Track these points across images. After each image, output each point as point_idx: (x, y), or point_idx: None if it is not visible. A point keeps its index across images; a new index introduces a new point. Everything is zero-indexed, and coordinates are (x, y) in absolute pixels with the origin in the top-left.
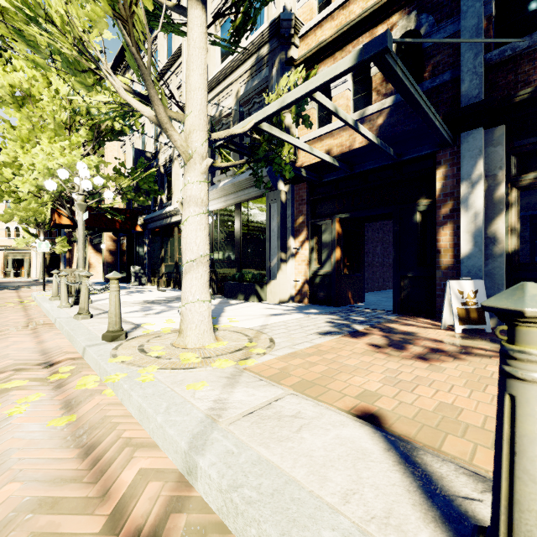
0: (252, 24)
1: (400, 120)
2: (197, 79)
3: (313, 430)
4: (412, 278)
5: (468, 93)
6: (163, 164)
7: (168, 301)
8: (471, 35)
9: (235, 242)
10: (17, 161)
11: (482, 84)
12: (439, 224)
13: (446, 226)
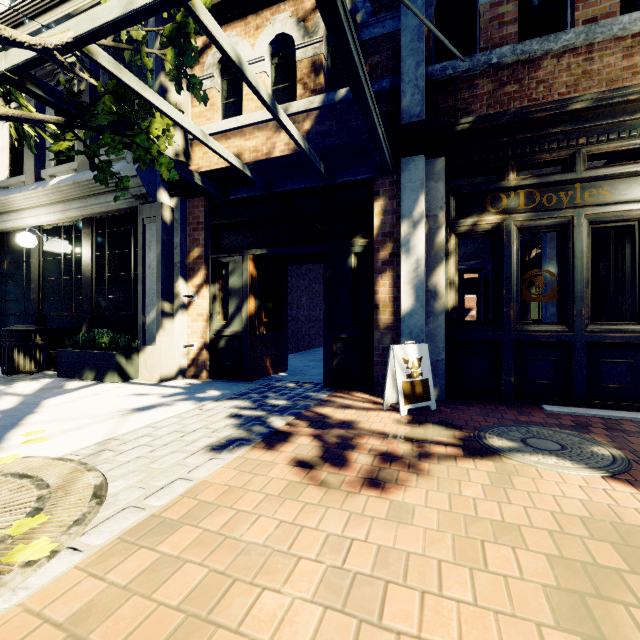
0: None
1: (333, 129)
2: None
3: None
4: (346, 340)
5: (410, 109)
6: None
7: None
8: (413, 38)
9: (83, 281)
10: None
11: (424, 102)
12: (377, 271)
13: (386, 274)
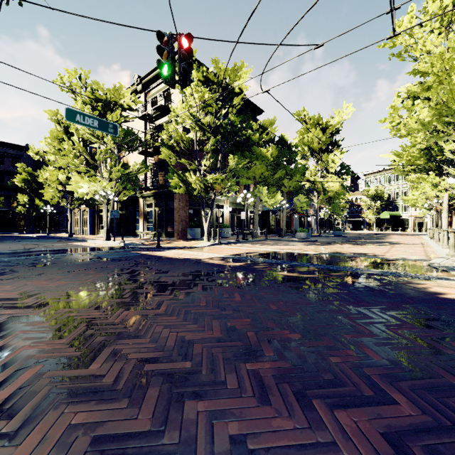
0: None
1: None
2: (445, 195)
3: None
4: None
5: None
6: None
7: None
8: None
9: None
10: None
11: None
12: None
13: None
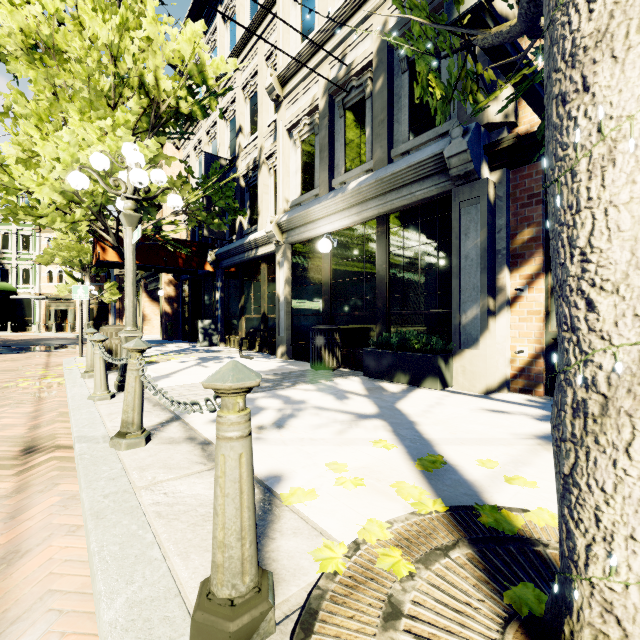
0: None
1: None
2: None
3: None
4: None
5: None
6: (243, 173)
7: (273, 383)
8: None
9: (376, 280)
10: (35, 156)
11: None
12: None
13: None
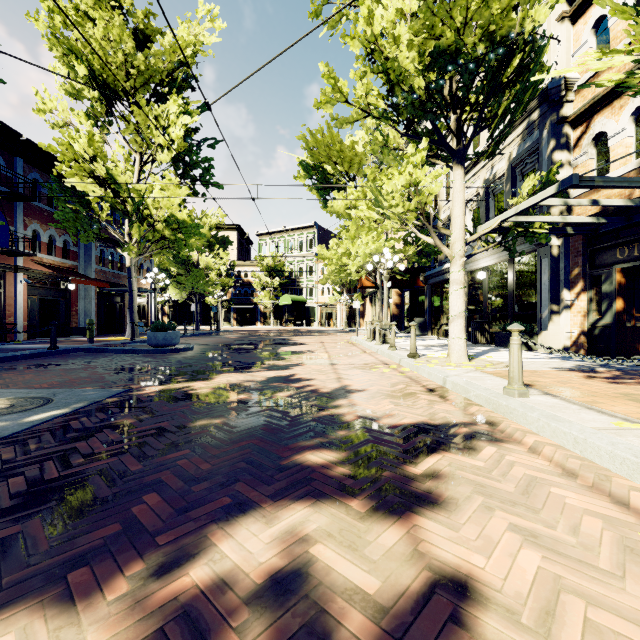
0: (506, 137)
1: None
2: (458, 211)
3: (492, 381)
4: None
5: None
6: (442, 224)
7: (444, 346)
8: None
9: (508, 295)
10: (347, 251)
11: None
12: None
13: None
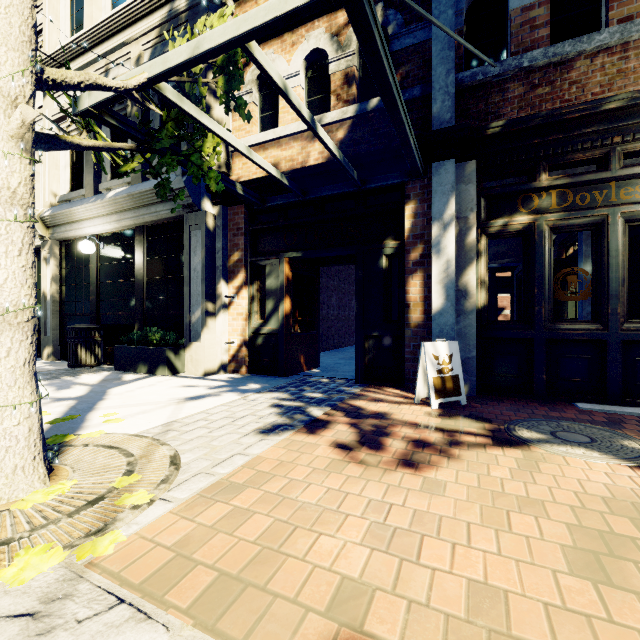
0: None
1: (365, 137)
2: None
3: None
4: (378, 337)
5: (440, 116)
6: None
7: None
8: (444, 47)
9: (135, 284)
10: None
11: (455, 108)
12: (408, 272)
13: (416, 274)
